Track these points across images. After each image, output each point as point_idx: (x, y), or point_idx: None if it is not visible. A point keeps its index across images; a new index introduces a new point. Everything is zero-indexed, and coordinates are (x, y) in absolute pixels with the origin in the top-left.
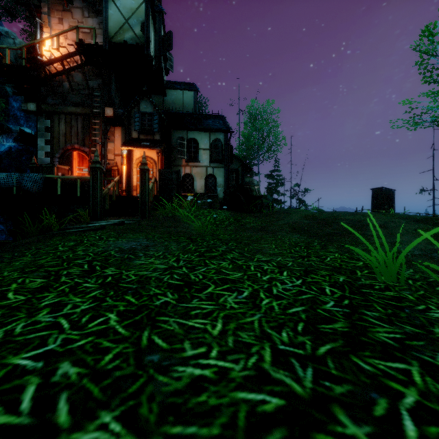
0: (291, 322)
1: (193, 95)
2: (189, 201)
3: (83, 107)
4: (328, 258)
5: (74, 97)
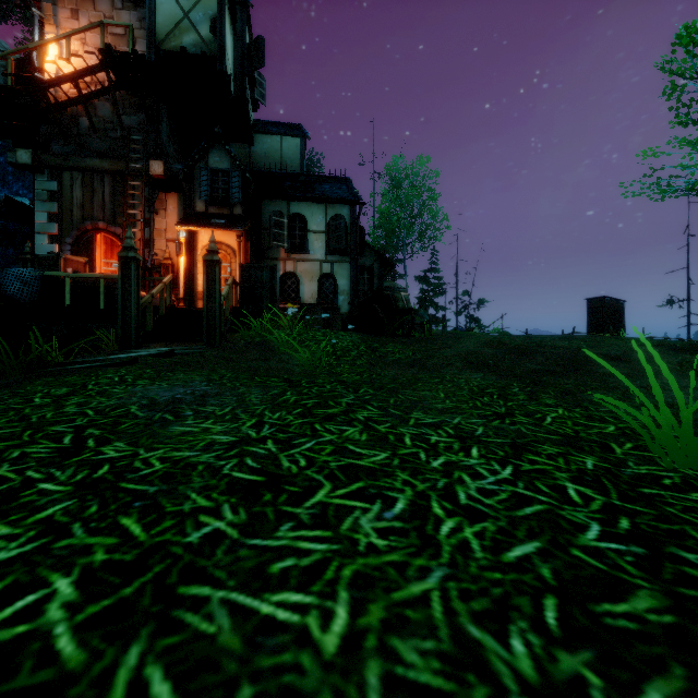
0: (524, 593)
1: (298, 143)
2: (291, 316)
3: (113, 159)
4: (548, 419)
5: (98, 142)
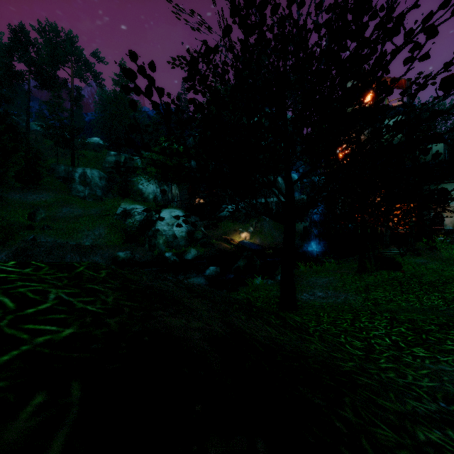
0: None
1: (442, 145)
2: (440, 240)
3: None
4: None
5: None
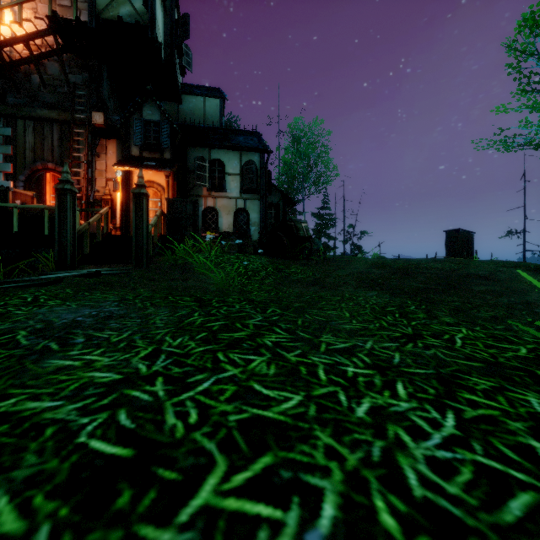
0: None
1: (218, 103)
2: (209, 242)
3: (60, 110)
4: (457, 340)
5: (47, 95)
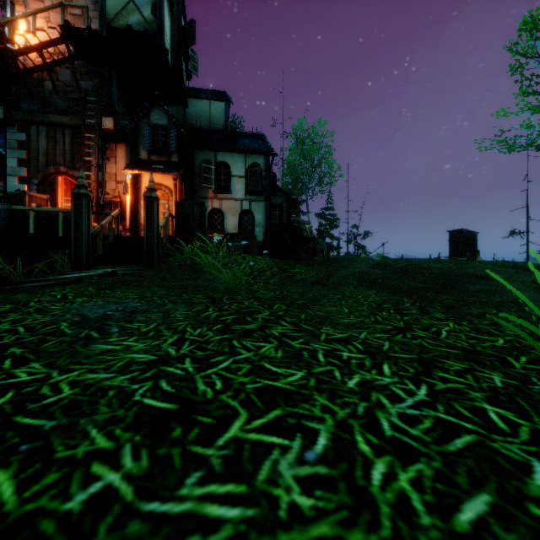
0: None
1: (223, 106)
2: (216, 243)
3: (72, 116)
4: (443, 332)
5: (59, 101)
